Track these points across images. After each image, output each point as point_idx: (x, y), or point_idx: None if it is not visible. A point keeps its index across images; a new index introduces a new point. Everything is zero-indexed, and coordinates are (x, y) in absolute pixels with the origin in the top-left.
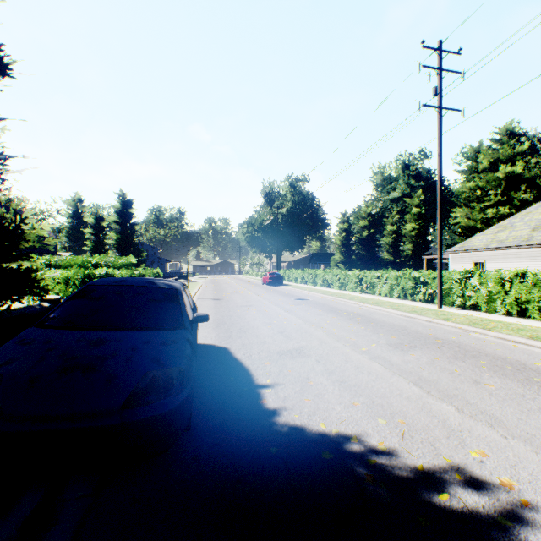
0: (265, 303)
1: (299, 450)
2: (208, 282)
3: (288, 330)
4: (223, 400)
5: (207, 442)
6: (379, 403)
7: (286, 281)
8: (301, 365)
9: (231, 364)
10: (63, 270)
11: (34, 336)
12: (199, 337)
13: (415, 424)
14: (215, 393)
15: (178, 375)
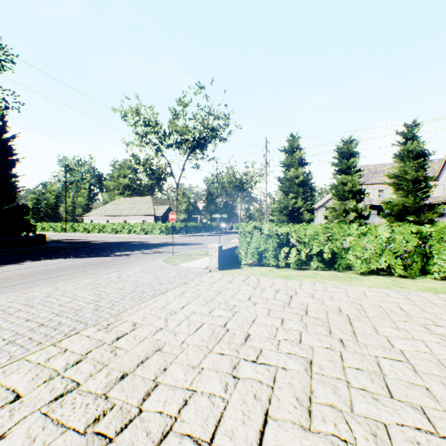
0: None
1: None
2: None
3: None
4: None
5: None
6: None
7: None
8: None
9: None
10: None
11: None
12: None
13: None
14: None
15: None
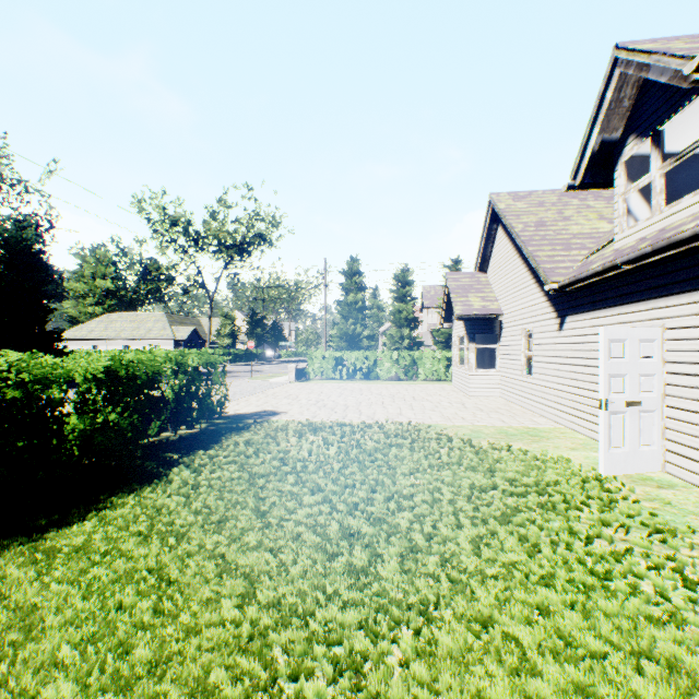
0: None
1: None
2: None
3: None
4: None
5: None
6: None
7: None
8: None
9: None
10: None
11: None
12: None
13: None
14: None
15: None
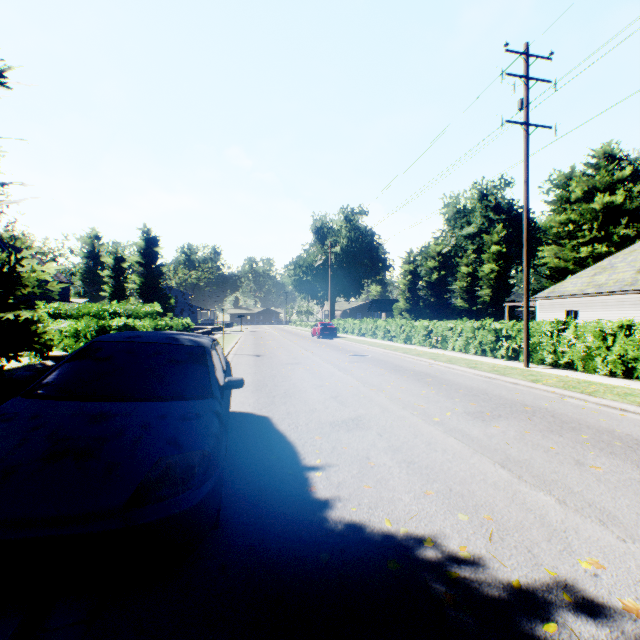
0: (316, 361)
1: (358, 557)
2: (248, 334)
3: (343, 395)
4: (261, 486)
5: (239, 545)
6: (459, 492)
7: (340, 333)
8: (359, 440)
9: (272, 439)
10: (72, 320)
11: (18, 410)
12: (234, 403)
13: (505, 521)
14: (251, 477)
15: (202, 461)
